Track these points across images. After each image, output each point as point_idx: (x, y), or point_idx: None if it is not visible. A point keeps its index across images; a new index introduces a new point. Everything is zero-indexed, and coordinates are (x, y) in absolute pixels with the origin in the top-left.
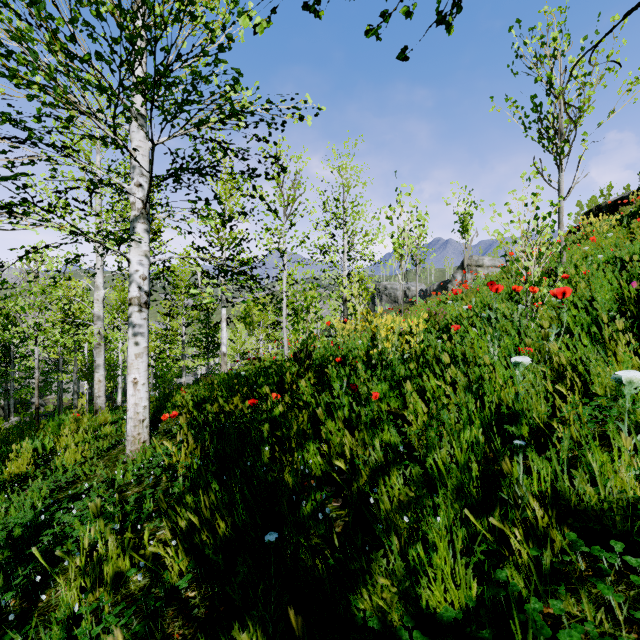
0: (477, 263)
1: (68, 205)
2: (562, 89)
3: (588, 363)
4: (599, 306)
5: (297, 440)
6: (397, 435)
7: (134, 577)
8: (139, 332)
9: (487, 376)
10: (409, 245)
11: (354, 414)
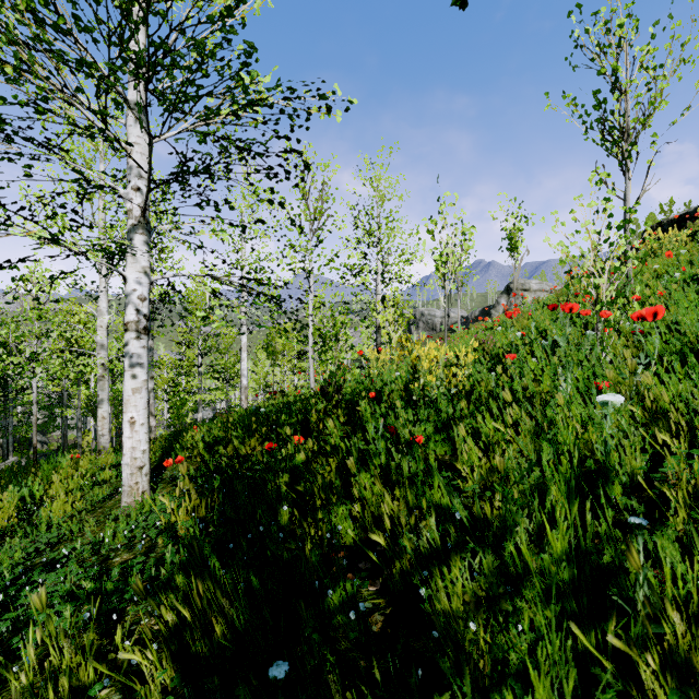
0: (523, 287)
1: (56, 214)
2: (630, 82)
3: (691, 402)
4: (688, 331)
5: (322, 499)
6: (461, 509)
7: (102, 691)
8: (137, 363)
9: (560, 418)
10: (453, 263)
11: (393, 464)
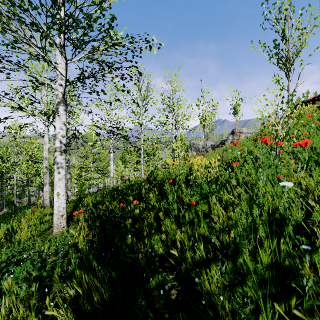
0: (240, 131)
1: (23, 97)
2: (291, 35)
3: None
4: None
5: (147, 232)
6: (216, 240)
7: None
8: (60, 166)
9: (260, 193)
10: (208, 119)
11: (181, 215)
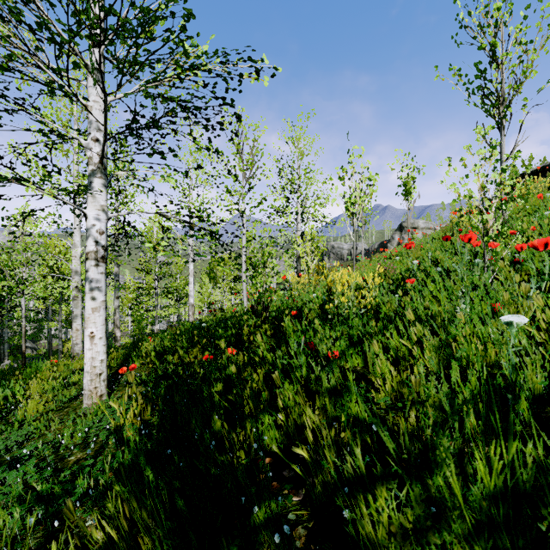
0: (413, 225)
1: (30, 162)
2: (507, 55)
3: None
4: None
5: (250, 409)
6: (388, 440)
7: None
8: (96, 286)
9: (461, 336)
10: (360, 204)
11: (313, 376)
